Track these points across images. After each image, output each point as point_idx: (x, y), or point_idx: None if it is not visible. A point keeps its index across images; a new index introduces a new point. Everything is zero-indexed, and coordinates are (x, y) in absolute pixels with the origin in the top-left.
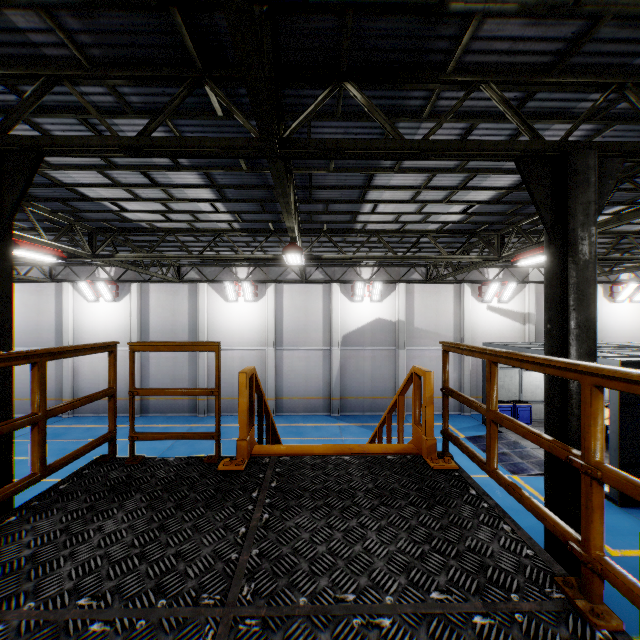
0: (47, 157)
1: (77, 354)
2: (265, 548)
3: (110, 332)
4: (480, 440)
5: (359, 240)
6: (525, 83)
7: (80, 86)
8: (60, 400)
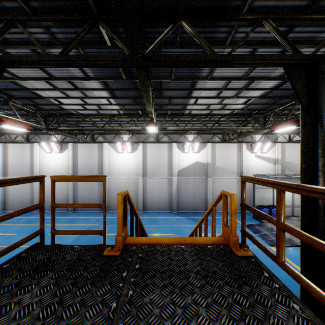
0: (17, 73)
1: (15, 183)
2: (128, 322)
3: (58, 168)
4: (252, 227)
5: (187, 120)
6: (290, 19)
7: (28, 28)
8: (32, 203)
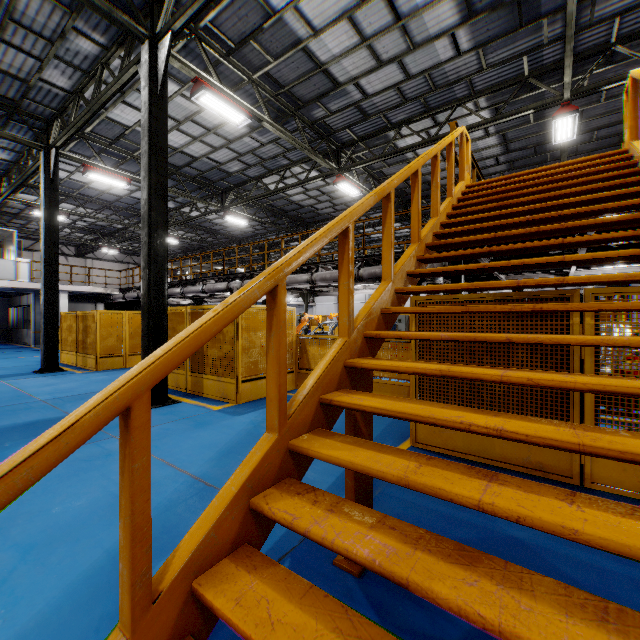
0: None
1: None
2: None
3: None
4: None
5: None
6: None
7: None
8: None
